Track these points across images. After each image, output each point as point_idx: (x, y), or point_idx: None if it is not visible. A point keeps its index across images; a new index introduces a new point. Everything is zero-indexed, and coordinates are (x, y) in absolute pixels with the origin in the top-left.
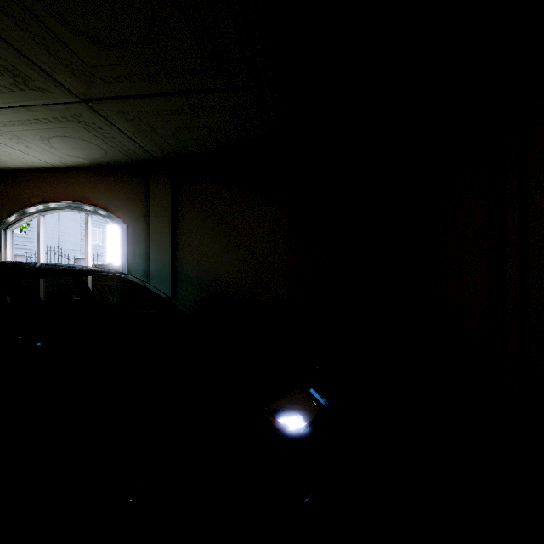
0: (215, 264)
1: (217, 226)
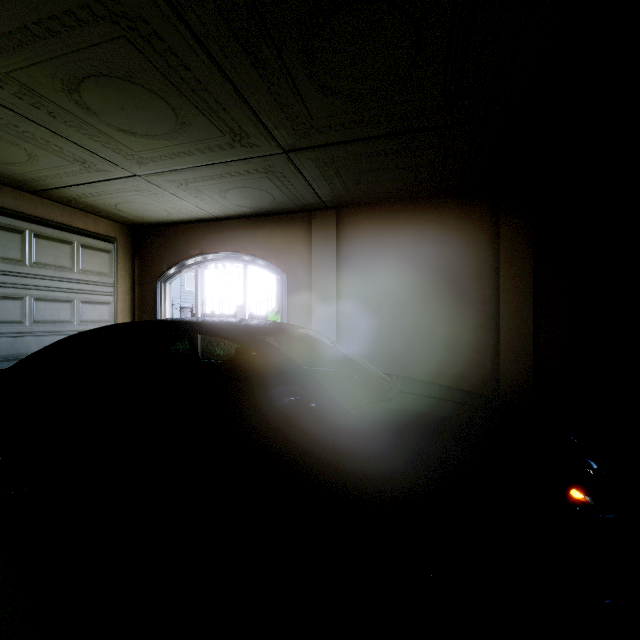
0: (385, 317)
1: (387, 274)
